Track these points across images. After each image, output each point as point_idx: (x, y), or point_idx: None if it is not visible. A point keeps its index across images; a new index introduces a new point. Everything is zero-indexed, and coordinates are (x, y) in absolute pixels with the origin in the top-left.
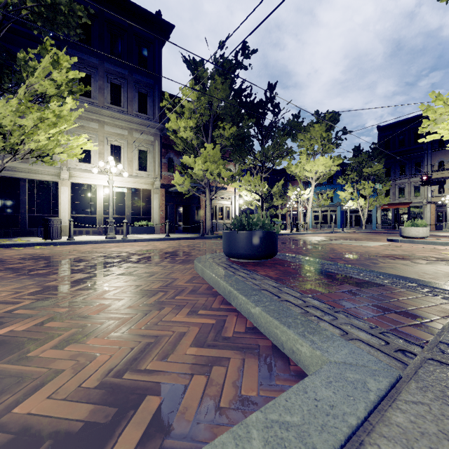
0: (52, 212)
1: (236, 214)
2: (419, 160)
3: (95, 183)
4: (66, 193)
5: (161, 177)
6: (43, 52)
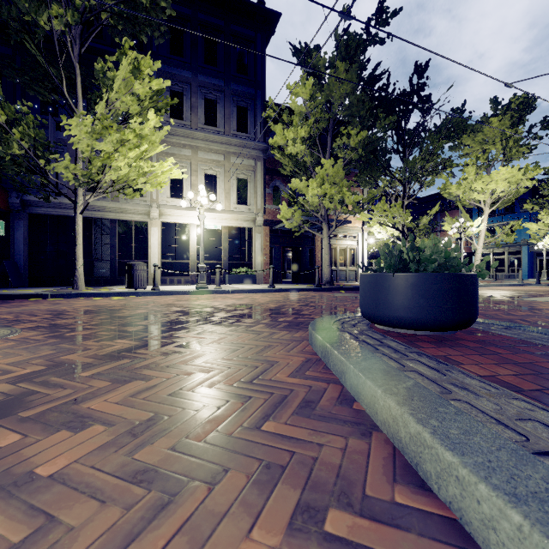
0: (143, 257)
1: (364, 258)
2: None
3: (187, 222)
4: (157, 234)
5: (265, 212)
6: (122, 58)
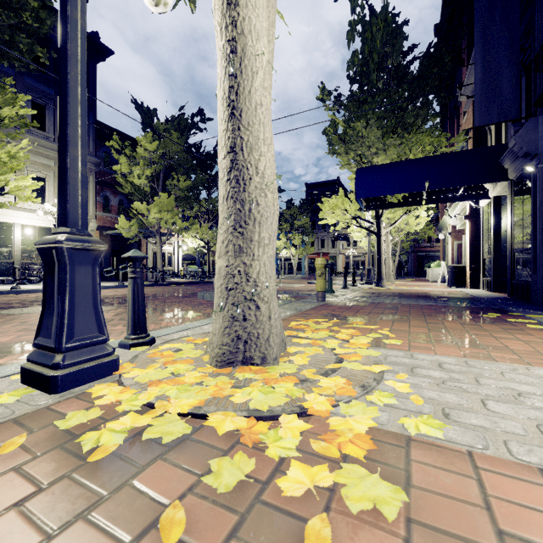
0: None
1: (180, 260)
2: None
3: (12, 221)
4: None
5: (96, 218)
6: None
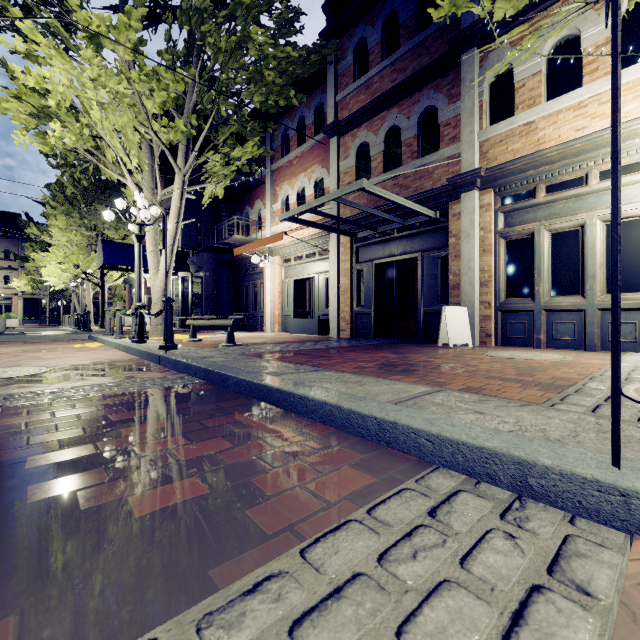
0: None
1: None
2: None
3: None
4: None
5: None
6: None
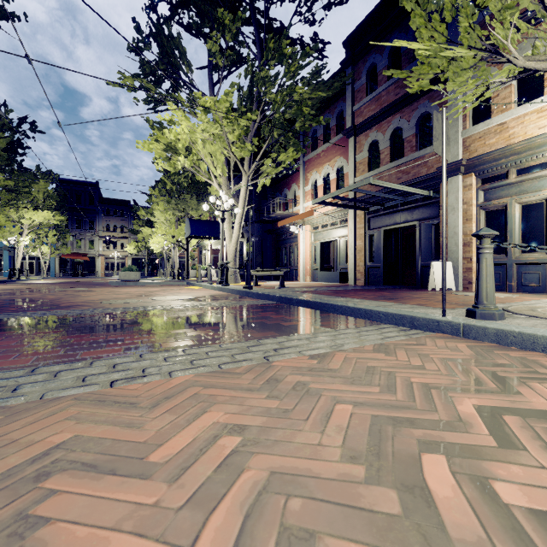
0: None
1: None
2: (93, 219)
3: None
4: None
5: None
6: None
